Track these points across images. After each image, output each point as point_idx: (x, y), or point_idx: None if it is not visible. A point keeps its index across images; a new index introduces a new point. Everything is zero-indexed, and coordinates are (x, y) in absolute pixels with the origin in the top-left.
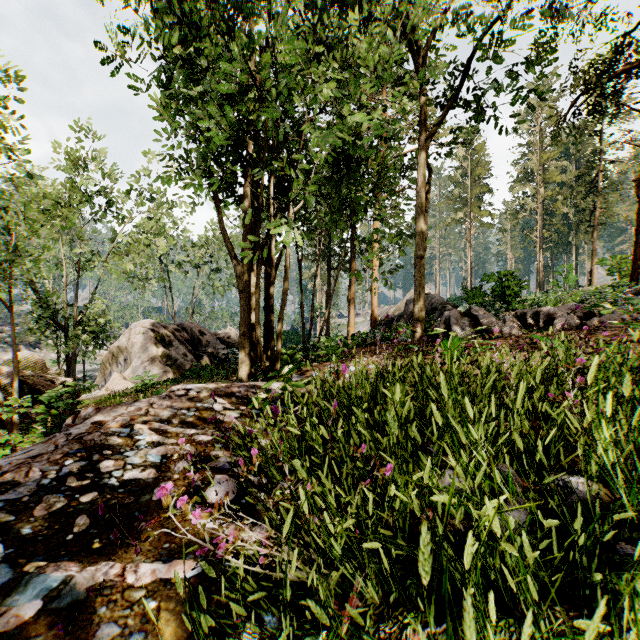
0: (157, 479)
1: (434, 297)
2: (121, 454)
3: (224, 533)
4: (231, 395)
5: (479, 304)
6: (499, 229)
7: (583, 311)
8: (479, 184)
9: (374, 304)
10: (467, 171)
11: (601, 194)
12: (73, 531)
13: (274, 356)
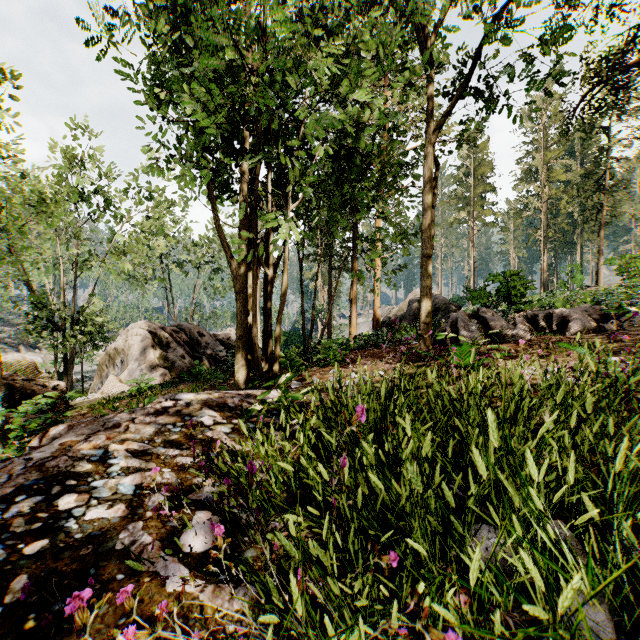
0: (125, 518)
1: (437, 297)
2: (87, 484)
3: (198, 599)
4: (224, 406)
5: (483, 305)
6: (502, 228)
7: (599, 313)
8: (482, 183)
9: (376, 305)
10: (470, 170)
11: (608, 192)
12: (5, 601)
13: (272, 361)
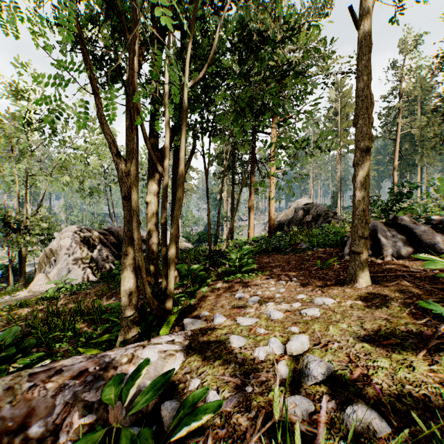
0: None
1: (318, 206)
2: None
3: None
4: (10, 442)
5: None
6: None
7: None
8: (347, 120)
9: (272, 212)
10: (337, 110)
11: None
12: None
13: (166, 282)
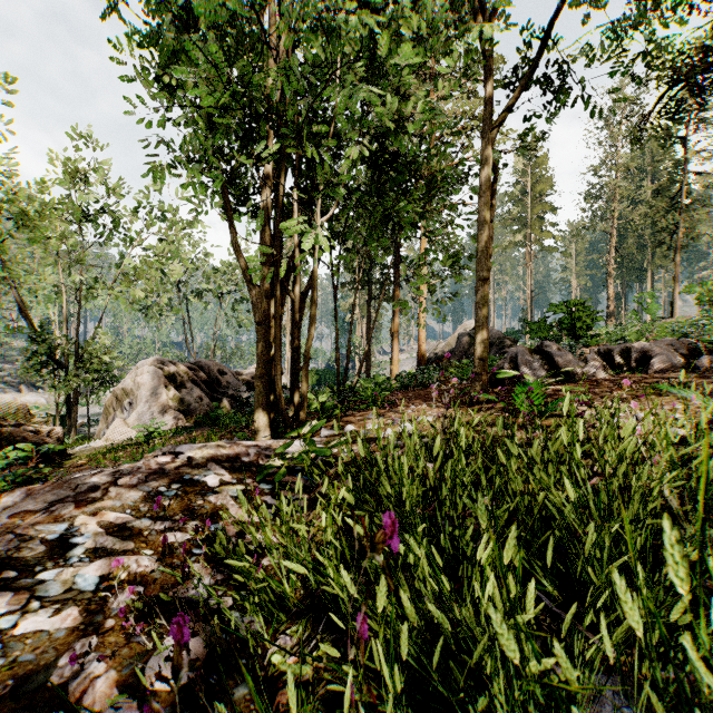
0: (75, 631)
1: (490, 331)
2: (33, 577)
3: None
4: (235, 461)
5: (543, 339)
6: (563, 253)
7: (686, 347)
8: (540, 202)
9: (421, 339)
10: (527, 187)
11: (684, 211)
12: None
13: (299, 404)
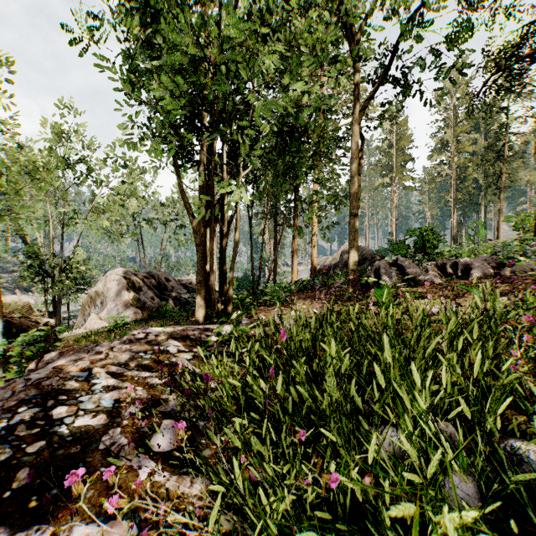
0: (106, 425)
1: (365, 249)
2: (76, 399)
3: (165, 486)
4: (186, 338)
5: (403, 255)
6: (419, 191)
7: (496, 262)
8: (402, 153)
9: (314, 255)
10: (392, 142)
11: (506, 161)
12: (12, 487)
13: (226, 301)
